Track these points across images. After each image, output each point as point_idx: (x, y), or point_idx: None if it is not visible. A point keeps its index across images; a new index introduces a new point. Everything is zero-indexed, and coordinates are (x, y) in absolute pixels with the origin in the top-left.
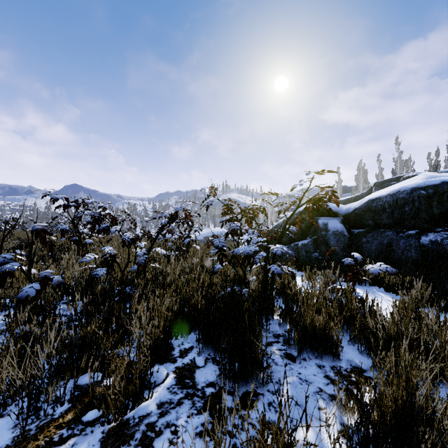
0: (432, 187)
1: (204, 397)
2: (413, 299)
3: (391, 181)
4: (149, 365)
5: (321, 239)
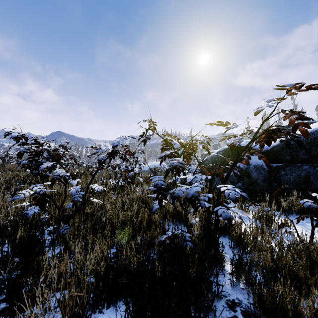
0: None
1: None
2: None
3: (289, 127)
4: None
5: (244, 171)
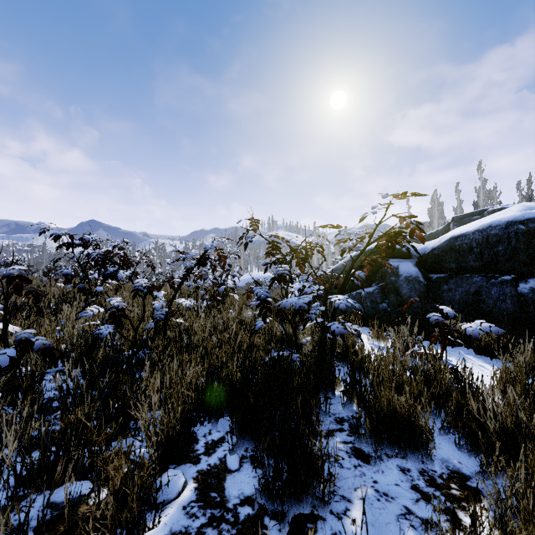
0: (533, 220)
1: (236, 524)
2: (520, 367)
3: (473, 215)
4: (154, 478)
5: (390, 286)
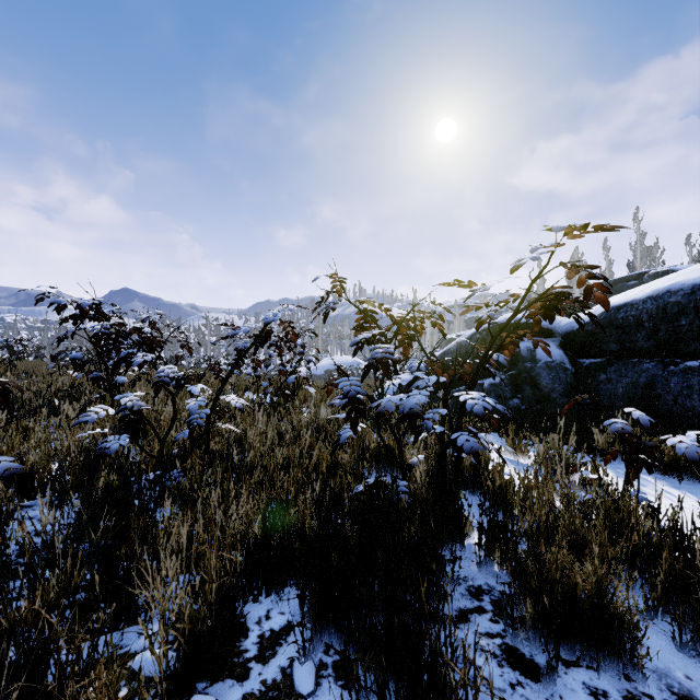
0: None
1: None
2: None
3: (629, 280)
4: None
5: (525, 375)
